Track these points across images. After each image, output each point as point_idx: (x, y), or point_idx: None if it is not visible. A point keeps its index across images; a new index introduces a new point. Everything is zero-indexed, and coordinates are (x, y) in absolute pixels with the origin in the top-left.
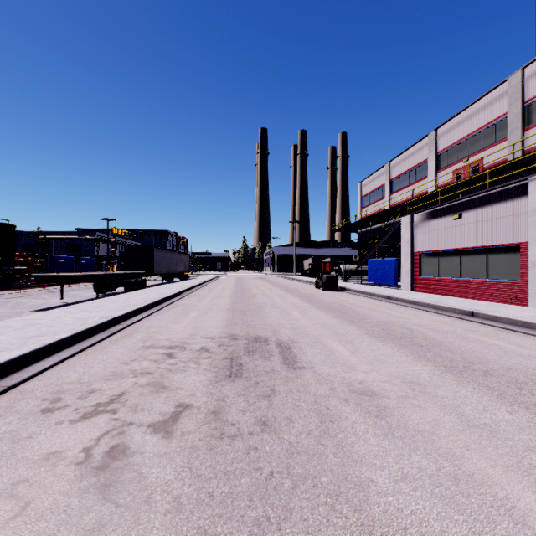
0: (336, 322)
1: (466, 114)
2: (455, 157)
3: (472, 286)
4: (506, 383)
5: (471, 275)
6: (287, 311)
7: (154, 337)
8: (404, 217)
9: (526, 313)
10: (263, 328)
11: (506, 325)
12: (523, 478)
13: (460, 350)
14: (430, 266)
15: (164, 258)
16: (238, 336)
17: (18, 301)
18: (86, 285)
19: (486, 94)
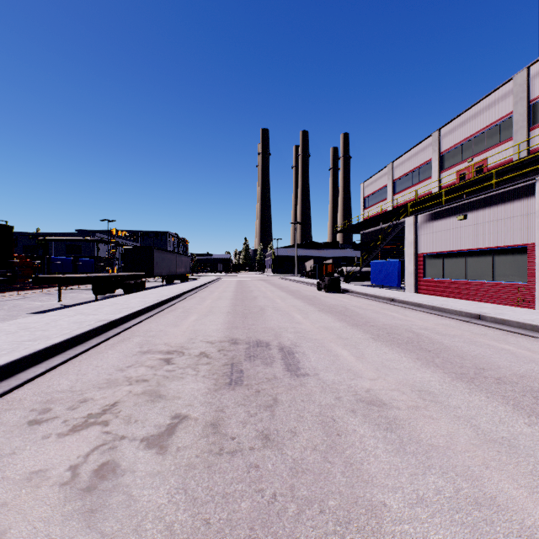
0: (339, 326)
1: (470, 113)
2: (459, 158)
3: (478, 288)
4: (521, 392)
5: (477, 276)
6: (289, 314)
7: (152, 342)
8: (408, 218)
9: (535, 316)
10: (264, 332)
11: (515, 328)
12: None
13: (469, 355)
14: (434, 268)
15: (164, 259)
16: (238, 340)
17: (15, 304)
18: (85, 287)
19: (490, 93)
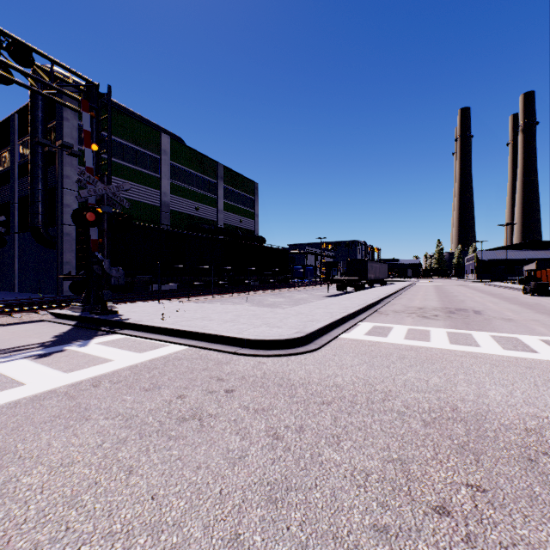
0: (518, 308)
1: None
2: None
3: None
4: None
5: None
6: (483, 303)
7: (407, 305)
8: None
9: None
10: (464, 307)
11: None
12: (542, 327)
13: None
14: None
15: (372, 267)
16: (450, 308)
17: (310, 293)
18: (323, 286)
19: None
